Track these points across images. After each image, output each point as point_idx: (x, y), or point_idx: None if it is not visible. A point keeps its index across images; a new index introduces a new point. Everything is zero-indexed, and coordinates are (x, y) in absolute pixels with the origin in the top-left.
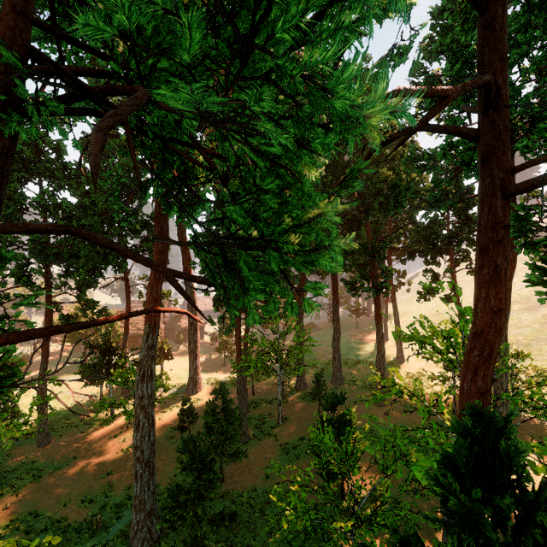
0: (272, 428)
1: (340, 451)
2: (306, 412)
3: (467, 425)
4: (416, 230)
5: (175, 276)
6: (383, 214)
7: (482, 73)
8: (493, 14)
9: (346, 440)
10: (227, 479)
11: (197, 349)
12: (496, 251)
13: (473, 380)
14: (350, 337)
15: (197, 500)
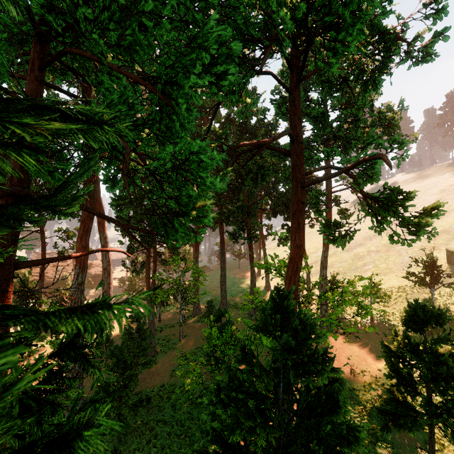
0: (175, 344)
1: (222, 339)
2: (201, 330)
3: (272, 295)
4: (278, 196)
5: (128, 228)
6: (255, 185)
7: (291, 124)
8: (294, 96)
9: (225, 331)
10: (141, 383)
11: (110, 289)
12: (298, 215)
13: (289, 284)
14: (234, 275)
15: (122, 390)
